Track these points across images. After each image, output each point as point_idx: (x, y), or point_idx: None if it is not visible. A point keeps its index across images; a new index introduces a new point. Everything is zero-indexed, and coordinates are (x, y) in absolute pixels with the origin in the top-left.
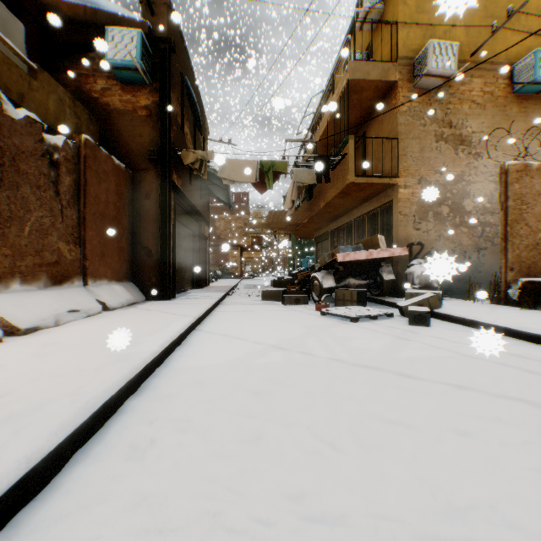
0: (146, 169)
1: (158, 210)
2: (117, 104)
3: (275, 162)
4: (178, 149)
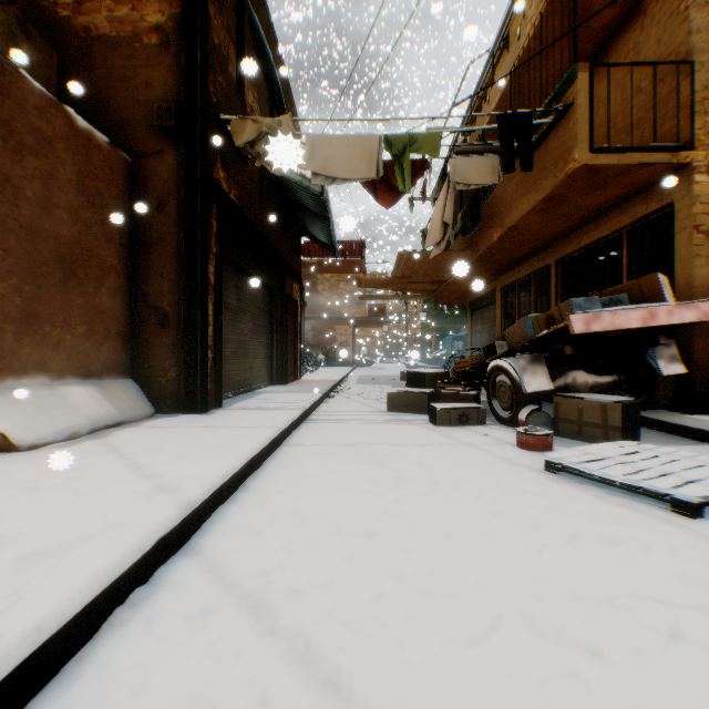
0: (158, 153)
1: (181, 234)
2: (103, 28)
3: (416, 137)
4: (225, 117)
